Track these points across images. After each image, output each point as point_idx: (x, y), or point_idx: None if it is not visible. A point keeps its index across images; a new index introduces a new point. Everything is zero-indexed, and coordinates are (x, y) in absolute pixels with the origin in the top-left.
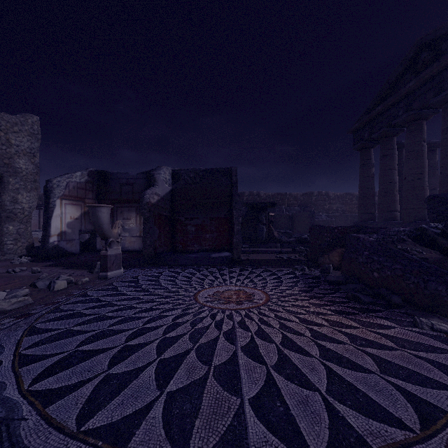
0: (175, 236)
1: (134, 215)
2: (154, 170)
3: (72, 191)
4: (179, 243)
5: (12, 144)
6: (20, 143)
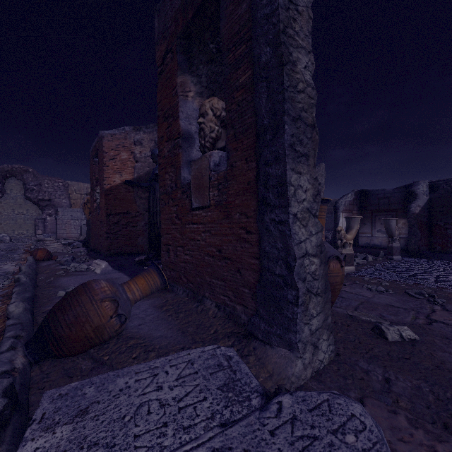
0: (432, 238)
1: None
2: (412, 186)
3: (346, 207)
4: (437, 245)
5: None
6: None
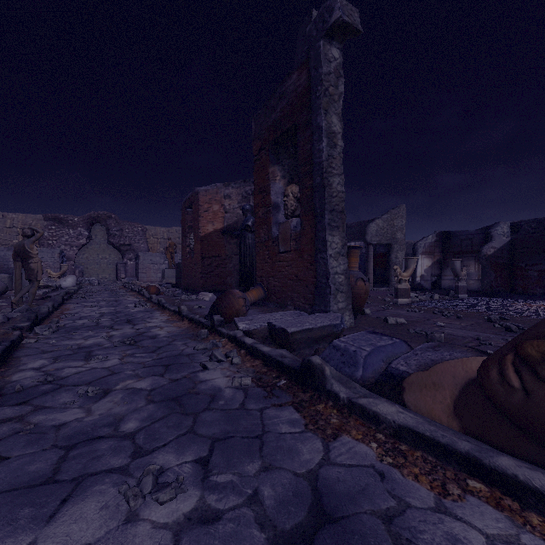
0: (514, 280)
1: (472, 263)
2: (491, 227)
3: (426, 249)
4: (518, 287)
5: (394, 226)
6: (397, 224)
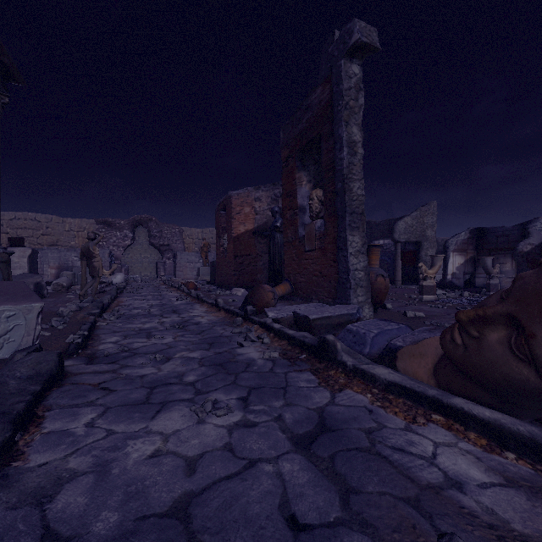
0: None
1: (509, 260)
2: (529, 223)
3: (459, 246)
4: None
5: (424, 223)
6: (428, 221)
